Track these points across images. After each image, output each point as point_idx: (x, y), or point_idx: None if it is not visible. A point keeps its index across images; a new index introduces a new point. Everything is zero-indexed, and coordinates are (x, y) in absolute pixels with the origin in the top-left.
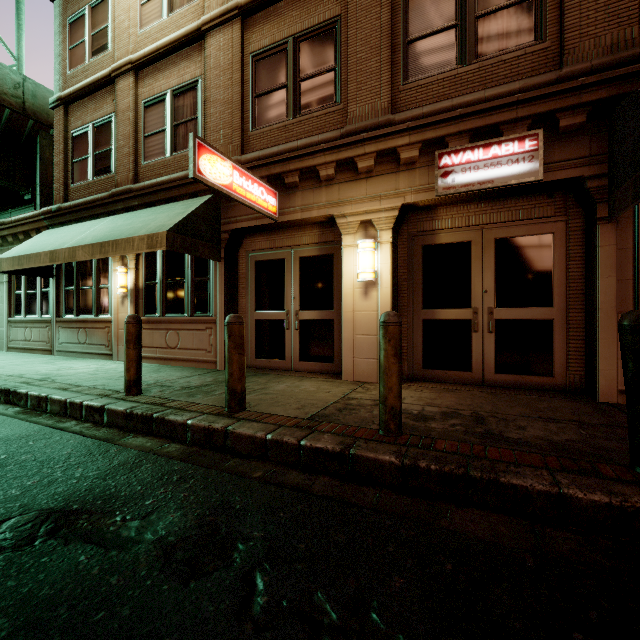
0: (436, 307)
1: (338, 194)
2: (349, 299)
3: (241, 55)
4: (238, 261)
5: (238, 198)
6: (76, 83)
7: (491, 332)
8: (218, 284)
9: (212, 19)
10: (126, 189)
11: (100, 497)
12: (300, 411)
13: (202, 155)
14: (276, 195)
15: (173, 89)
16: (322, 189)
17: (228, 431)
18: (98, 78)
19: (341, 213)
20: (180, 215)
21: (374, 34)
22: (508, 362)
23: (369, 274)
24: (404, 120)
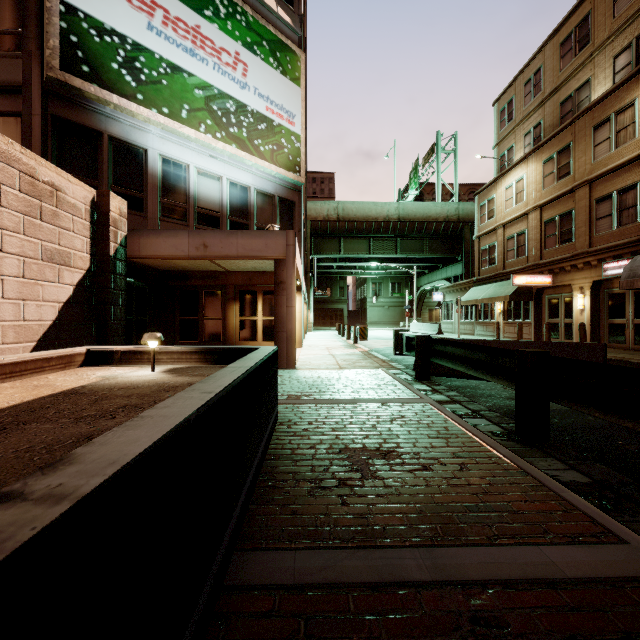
0: (613, 318)
1: (572, 276)
2: (575, 315)
3: (540, 222)
4: (542, 299)
5: (529, 285)
6: (482, 230)
7: (632, 329)
8: (532, 309)
9: (529, 210)
10: (500, 272)
11: None
12: None
13: (515, 279)
14: (550, 277)
15: (517, 233)
16: (567, 274)
17: None
18: (490, 229)
19: (573, 283)
20: (515, 287)
21: (583, 217)
22: (638, 341)
23: (580, 307)
24: (591, 251)
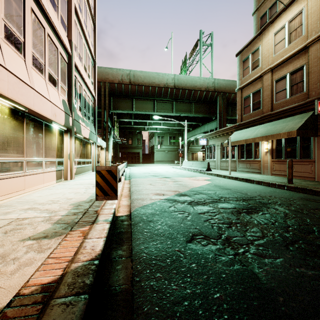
0: None
1: None
2: None
3: None
4: None
5: None
6: (245, 81)
7: None
8: (316, 146)
9: (312, 40)
10: (268, 114)
11: (310, 198)
12: None
13: (319, 105)
14: None
15: (290, 72)
16: None
17: None
18: (255, 78)
19: None
20: (299, 122)
21: None
22: None
23: None
24: None
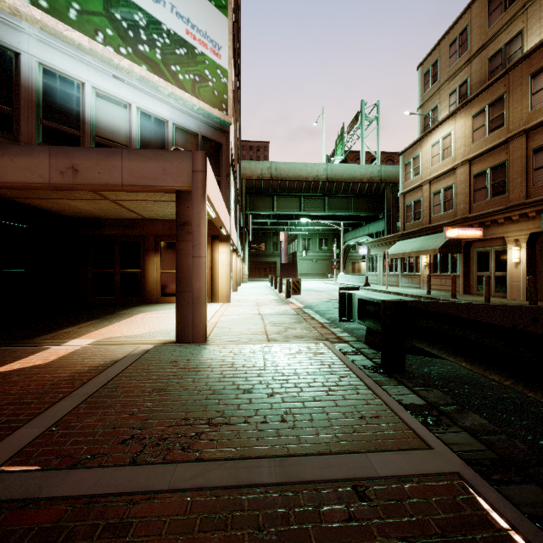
0: None
1: (505, 229)
2: (509, 268)
3: (469, 176)
4: (470, 252)
5: (461, 238)
6: (407, 187)
7: None
8: (460, 262)
9: (457, 164)
10: (426, 227)
11: None
12: (471, 300)
13: (447, 231)
14: (481, 229)
15: (443, 188)
16: (499, 227)
17: (448, 300)
18: (416, 186)
19: (506, 236)
20: (444, 241)
21: (519, 168)
22: None
23: (516, 259)
24: (529, 202)
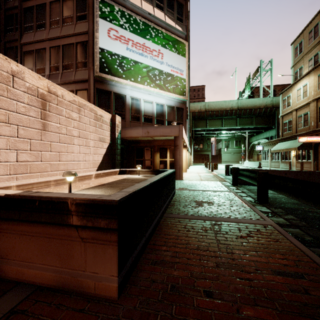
0: None
1: None
2: None
3: (316, 108)
4: (318, 149)
5: (308, 142)
6: (284, 112)
7: None
8: (312, 154)
9: (310, 101)
10: (294, 135)
11: None
12: None
13: (299, 138)
14: None
15: (303, 114)
16: None
17: None
18: (288, 112)
19: None
20: (301, 143)
21: None
22: None
23: None
24: None
